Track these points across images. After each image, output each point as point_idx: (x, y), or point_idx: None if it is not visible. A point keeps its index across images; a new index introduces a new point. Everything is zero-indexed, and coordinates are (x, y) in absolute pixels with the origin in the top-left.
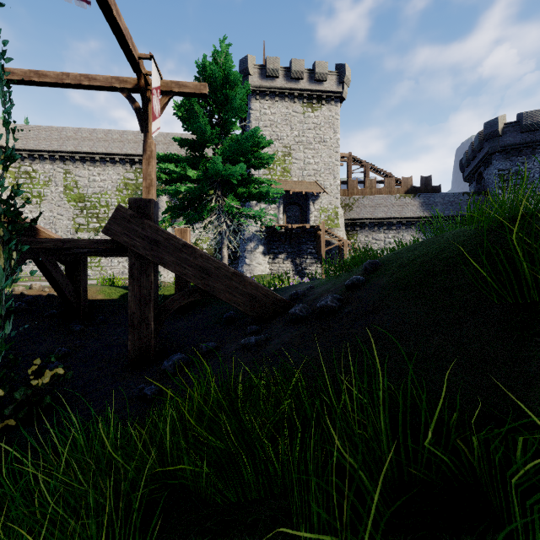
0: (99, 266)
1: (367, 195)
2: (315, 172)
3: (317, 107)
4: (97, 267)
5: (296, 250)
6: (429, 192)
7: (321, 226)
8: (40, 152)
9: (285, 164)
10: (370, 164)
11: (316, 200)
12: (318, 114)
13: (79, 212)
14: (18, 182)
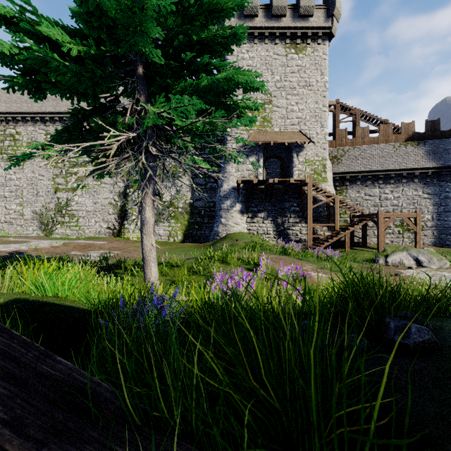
0: (77, 225)
1: (358, 145)
2: (299, 120)
3: (302, 47)
4: (75, 227)
5: (277, 208)
6: (436, 139)
7: (307, 180)
8: (22, 114)
9: (265, 112)
10: (362, 110)
11: (301, 151)
12: (303, 55)
13: (59, 172)
14: (3, 145)
